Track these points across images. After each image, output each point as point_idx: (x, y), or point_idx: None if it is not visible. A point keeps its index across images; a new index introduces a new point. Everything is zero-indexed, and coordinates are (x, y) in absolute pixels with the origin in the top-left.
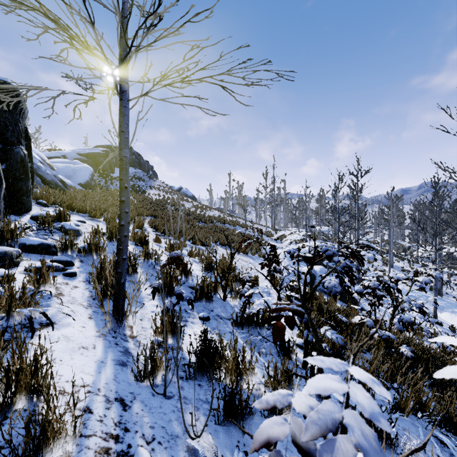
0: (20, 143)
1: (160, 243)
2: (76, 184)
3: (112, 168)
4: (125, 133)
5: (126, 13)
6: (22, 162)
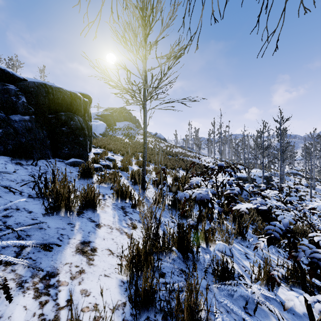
0: (90, 120)
1: (149, 167)
2: (98, 134)
3: (115, 123)
4: (145, 123)
5: (146, 79)
6: (91, 128)
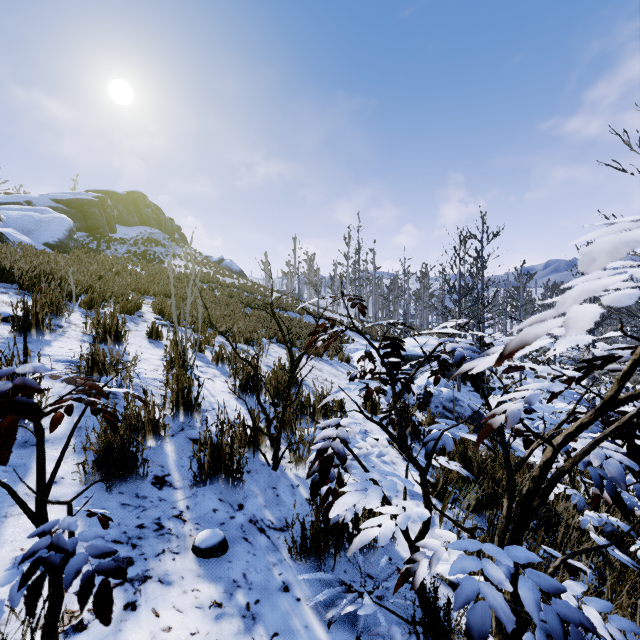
0: None
1: (160, 339)
2: (38, 244)
3: (112, 225)
4: None
5: None
6: None
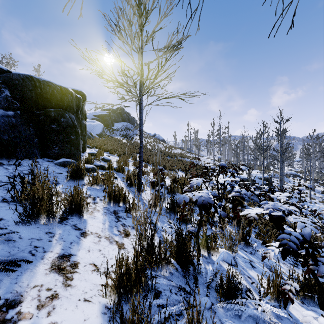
0: (84, 118)
1: (147, 168)
2: (95, 134)
3: (113, 123)
4: (142, 120)
5: (142, 73)
6: (85, 127)
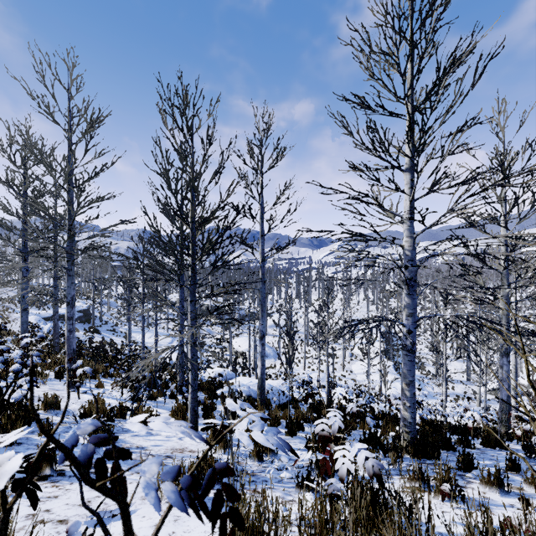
0: None
1: None
2: None
3: None
4: None
5: None
6: None
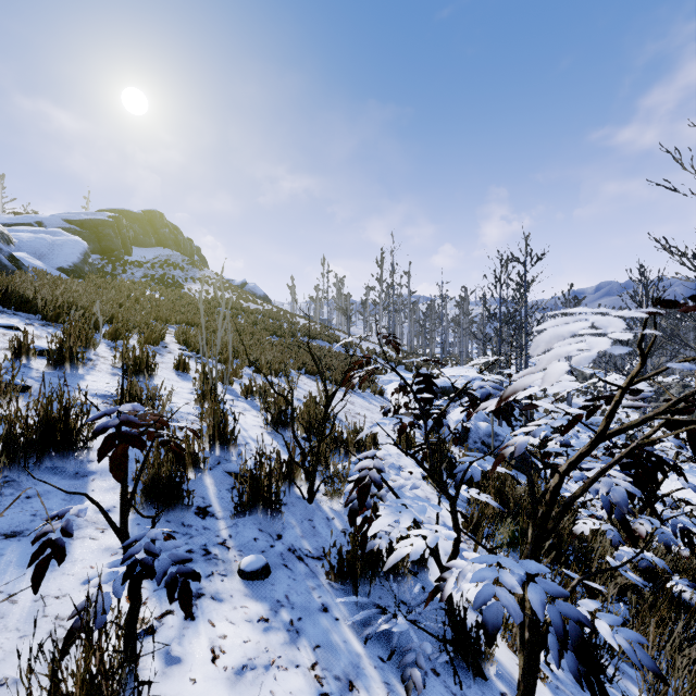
0: None
1: (187, 371)
2: (52, 268)
3: (127, 247)
4: None
5: None
6: None
